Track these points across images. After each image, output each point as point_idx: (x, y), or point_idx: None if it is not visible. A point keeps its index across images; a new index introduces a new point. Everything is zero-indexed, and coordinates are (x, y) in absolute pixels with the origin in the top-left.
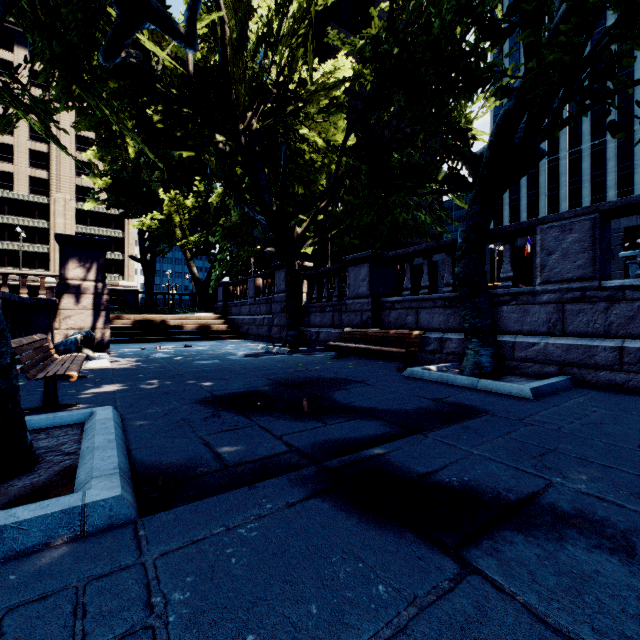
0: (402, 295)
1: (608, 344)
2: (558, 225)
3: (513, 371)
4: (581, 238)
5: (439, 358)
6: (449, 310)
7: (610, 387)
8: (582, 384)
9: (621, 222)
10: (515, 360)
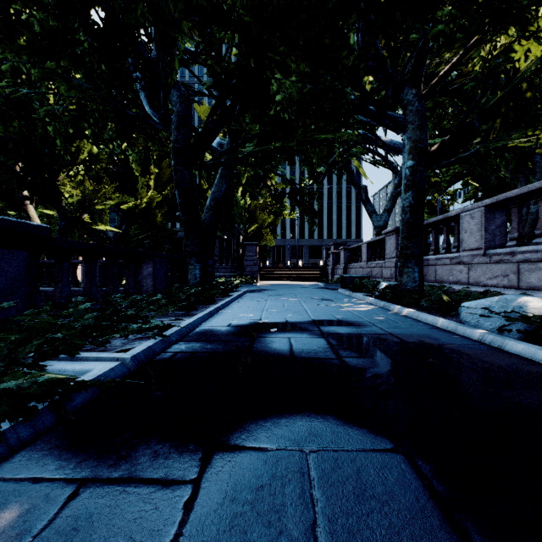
0: None
1: None
2: None
3: None
4: None
5: None
6: None
7: None
8: None
9: None
10: None
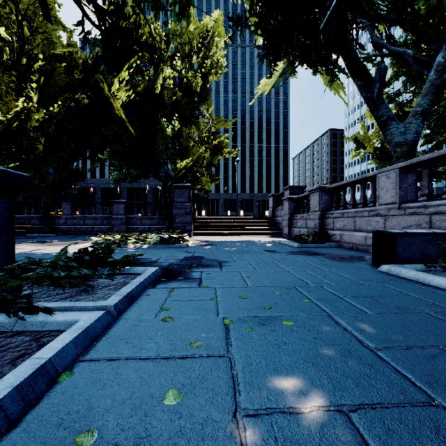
0: (24, 215)
1: (73, 227)
2: (66, 204)
3: (57, 233)
4: (70, 207)
5: (38, 233)
6: (41, 220)
7: (73, 234)
8: (69, 234)
9: (126, 185)
10: (57, 231)
